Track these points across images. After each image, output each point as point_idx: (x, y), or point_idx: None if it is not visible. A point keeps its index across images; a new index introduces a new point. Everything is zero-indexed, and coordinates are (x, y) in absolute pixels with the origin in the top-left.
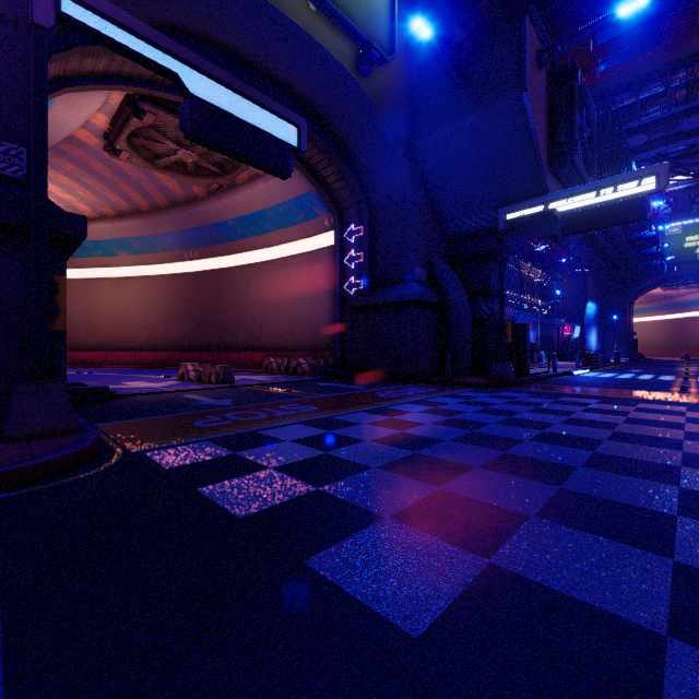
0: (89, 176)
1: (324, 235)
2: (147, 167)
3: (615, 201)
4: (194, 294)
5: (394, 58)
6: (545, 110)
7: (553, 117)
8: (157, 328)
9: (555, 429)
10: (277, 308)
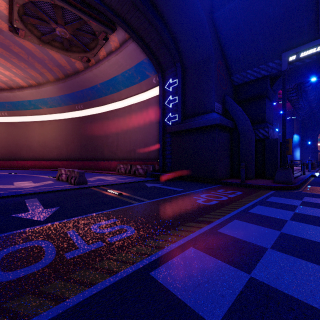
0: (14, 57)
1: (153, 89)
2: (40, 44)
3: None
4: (81, 129)
5: None
6: None
7: None
8: (62, 148)
9: None
10: (126, 135)
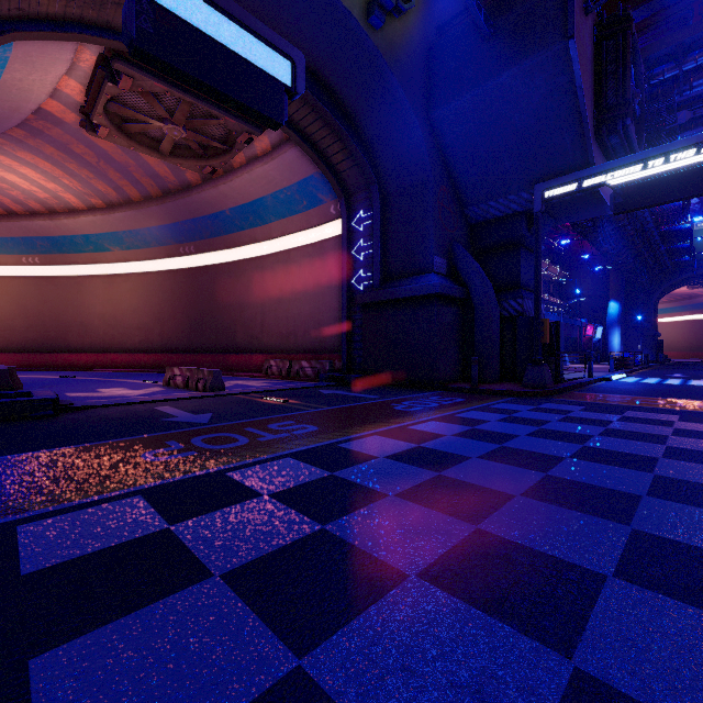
0: (71, 161)
1: (330, 224)
2: (131, 147)
3: (686, 169)
4: (191, 291)
5: (411, 12)
6: (591, 67)
7: (600, 76)
8: (152, 328)
9: (669, 471)
10: (279, 306)
